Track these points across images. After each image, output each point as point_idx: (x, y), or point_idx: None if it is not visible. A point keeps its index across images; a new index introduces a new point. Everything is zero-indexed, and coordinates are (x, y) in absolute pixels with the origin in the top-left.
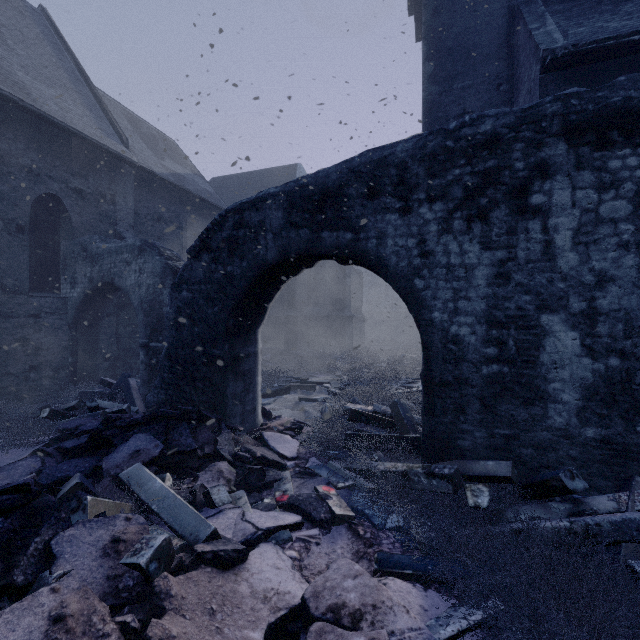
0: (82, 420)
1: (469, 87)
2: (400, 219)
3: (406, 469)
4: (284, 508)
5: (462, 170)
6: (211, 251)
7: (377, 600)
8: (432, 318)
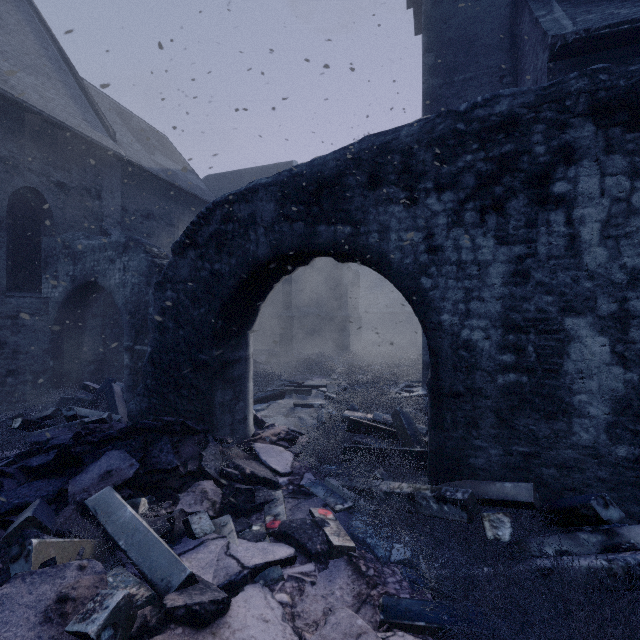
0: (56, 431)
1: (471, 79)
2: (405, 211)
3: (412, 491)
4: (275, 537)
5: (475, 156)
6: (197, 247)
7: None
8: (441, 321)
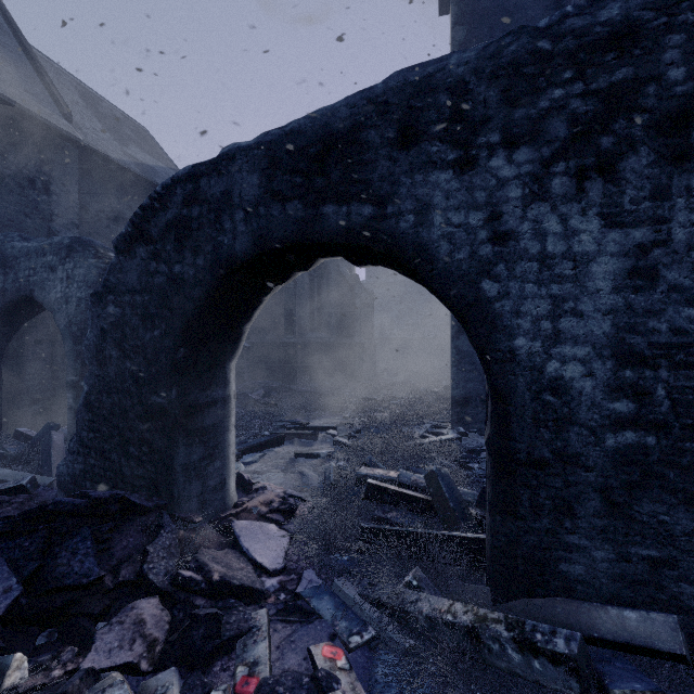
0: None
1: None
2: (455, 179)
3: (474, 622)
4: None
5: (567, 89)
6: (150, 242)
7: None
8: (513, 348)
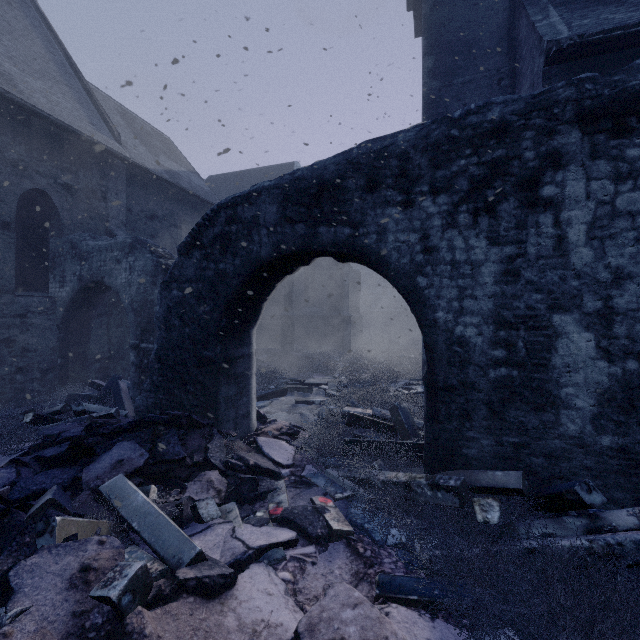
0: (67, 425)
1: (470, 82)
2: (402, 213)
3: (408, 479)
4: (278, 522)
5: (468, 160)
6: (202, 248)
7: (380, 635)
8: (436, 318)
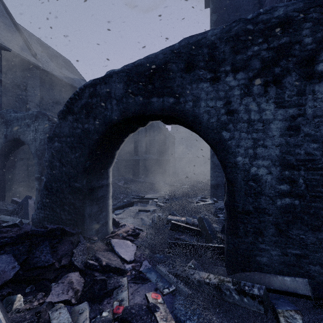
0: None
1: None
2: (210, 86)
3: (218, 282)
4: (119, 322)
5: (260, 47)
6: (74, 114)
7: None
8: (236, 161)
